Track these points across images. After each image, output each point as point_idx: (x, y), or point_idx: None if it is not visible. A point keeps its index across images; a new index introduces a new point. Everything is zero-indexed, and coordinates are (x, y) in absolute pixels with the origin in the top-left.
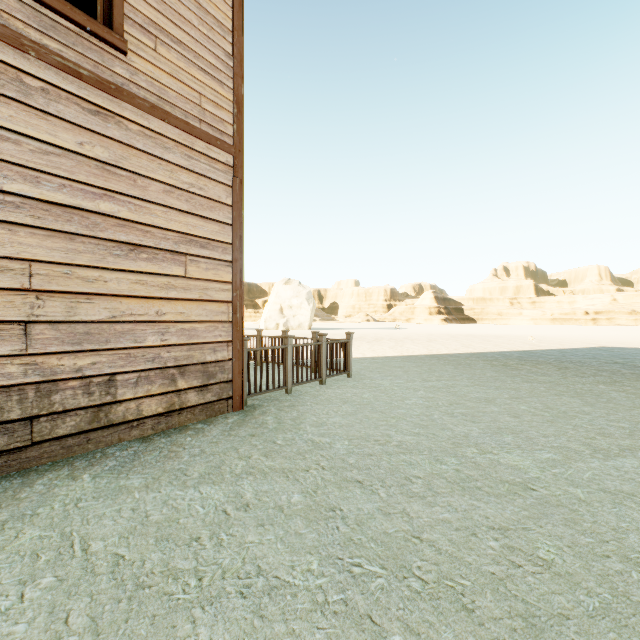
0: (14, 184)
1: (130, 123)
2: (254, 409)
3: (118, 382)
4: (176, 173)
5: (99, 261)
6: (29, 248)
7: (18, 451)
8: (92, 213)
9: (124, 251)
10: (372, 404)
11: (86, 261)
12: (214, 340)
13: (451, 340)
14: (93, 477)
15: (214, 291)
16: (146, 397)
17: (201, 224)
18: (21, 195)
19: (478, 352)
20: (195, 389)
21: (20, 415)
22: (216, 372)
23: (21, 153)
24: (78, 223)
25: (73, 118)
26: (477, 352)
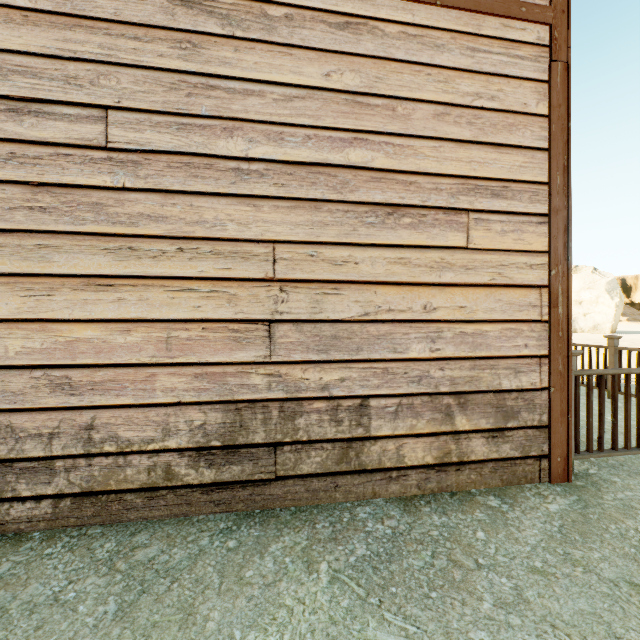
0: (258, 148)
1: (387, 25)
2: (595, 488)
3: (371, 409)
4: (452, 82)
5: (348, 235)
6: (272, 226)
7: (262, 484)
8: (340, 168)
9: (379, 217)
10: None
11: (333, 236)
12: (514, 353)
13: None
14: (331, 577)
15: (514, 269)
16: (408, 436)
17: (492, 157)
18: (265, 160)
19: None
20: (482, 433)
21: (264, 439)
22: (518, 408)
23: (265, 107)
24: (324, 185)
25: (318, 43)
26: None
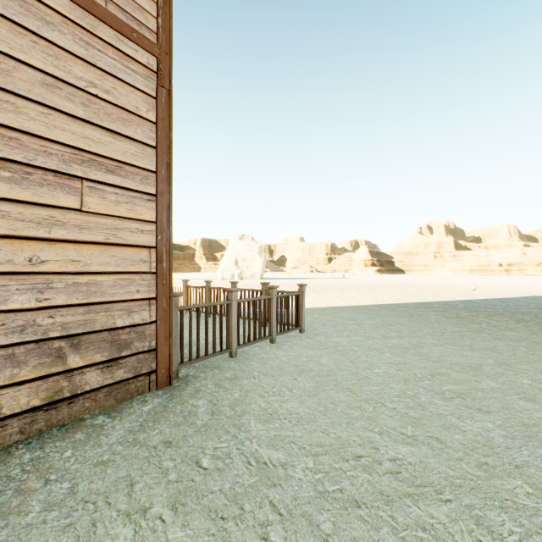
0: None
1: None
2: (185, 384)
3: None
4: (65, 62)
5: None
6: None
7: None
8: None
9: None
10: (334, 375)
11: None
12: (128, 297)
13: (390, 289)
14: None
15: (128, 232)
16: (8, 386)
17: (107, 140)
18: None
19: (422, 302)
20: (98, 366)
21: None
22: (131, 340)
23: None
24: None
25: None
26: (421, 302)
